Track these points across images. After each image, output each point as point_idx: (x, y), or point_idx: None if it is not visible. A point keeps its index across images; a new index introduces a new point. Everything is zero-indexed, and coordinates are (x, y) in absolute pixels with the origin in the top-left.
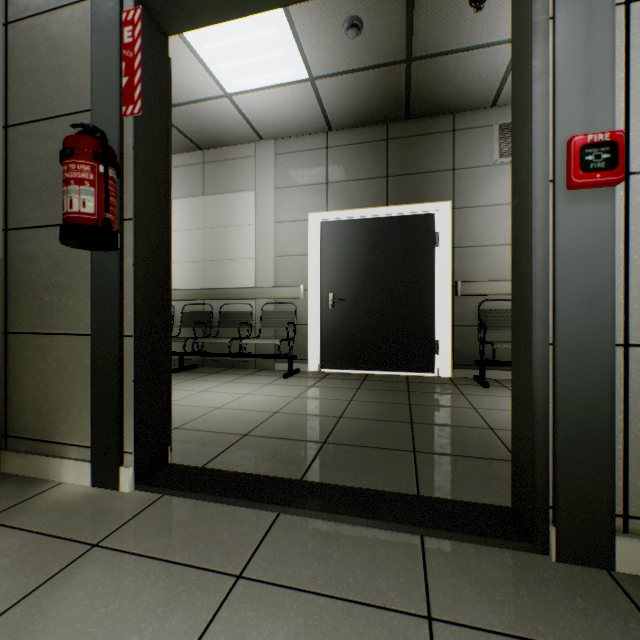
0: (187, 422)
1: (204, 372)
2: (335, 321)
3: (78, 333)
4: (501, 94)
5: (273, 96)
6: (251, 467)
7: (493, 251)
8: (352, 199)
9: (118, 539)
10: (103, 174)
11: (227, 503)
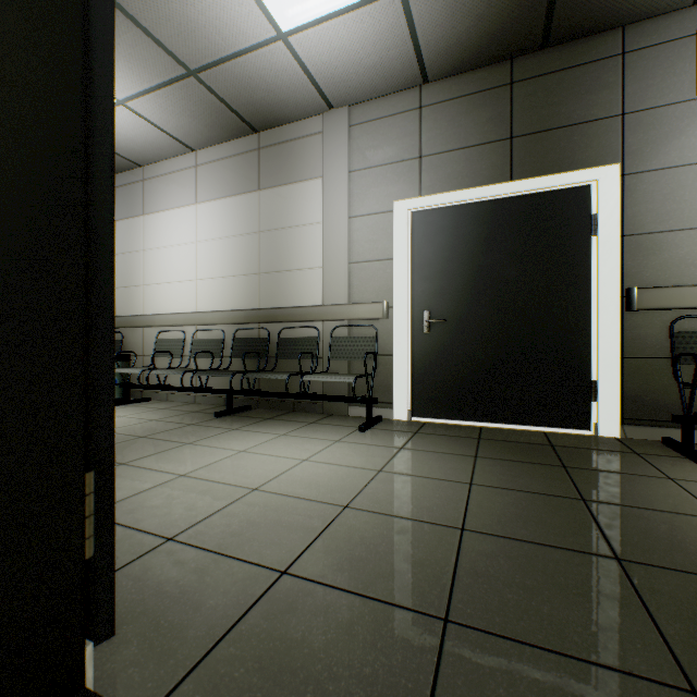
0: (194, 523)
1: (256, 417)
2: (432, 350)
3: None
4: None
5: (345, 29)
6: None
7: (696, 237)
8: (457, 176)
9: None
10: None
11: None
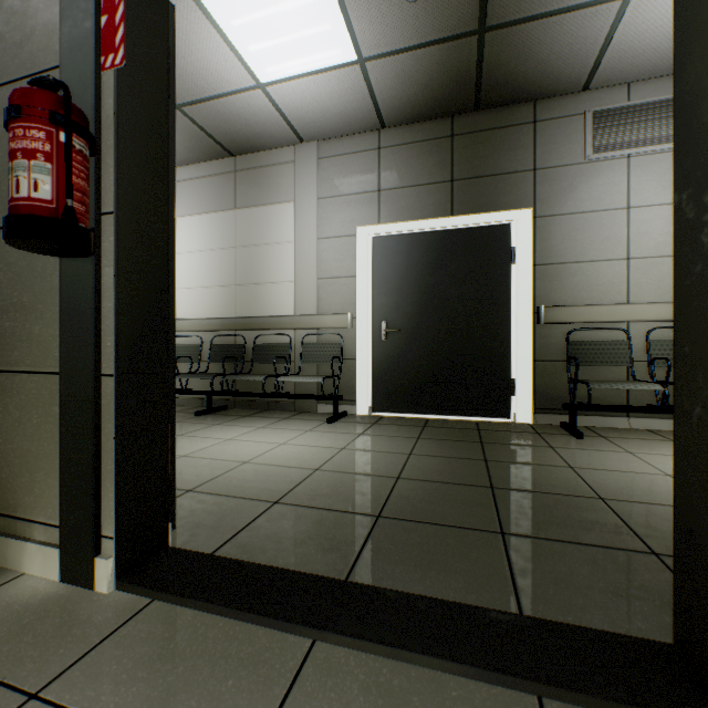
0: (204, 482)
1: (235, 415)
2: (389, 355)
3: (45, 371)
4: (596, 73)
5: (315, 85)
6: (279, 554)
7: (585, 269)
8: (409, 209)
9: (70, 685)
10: (65, 145)
11: (240, 619)
